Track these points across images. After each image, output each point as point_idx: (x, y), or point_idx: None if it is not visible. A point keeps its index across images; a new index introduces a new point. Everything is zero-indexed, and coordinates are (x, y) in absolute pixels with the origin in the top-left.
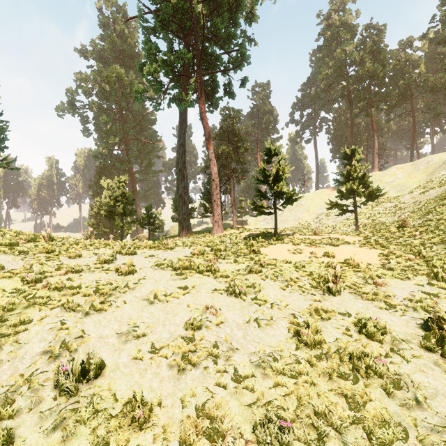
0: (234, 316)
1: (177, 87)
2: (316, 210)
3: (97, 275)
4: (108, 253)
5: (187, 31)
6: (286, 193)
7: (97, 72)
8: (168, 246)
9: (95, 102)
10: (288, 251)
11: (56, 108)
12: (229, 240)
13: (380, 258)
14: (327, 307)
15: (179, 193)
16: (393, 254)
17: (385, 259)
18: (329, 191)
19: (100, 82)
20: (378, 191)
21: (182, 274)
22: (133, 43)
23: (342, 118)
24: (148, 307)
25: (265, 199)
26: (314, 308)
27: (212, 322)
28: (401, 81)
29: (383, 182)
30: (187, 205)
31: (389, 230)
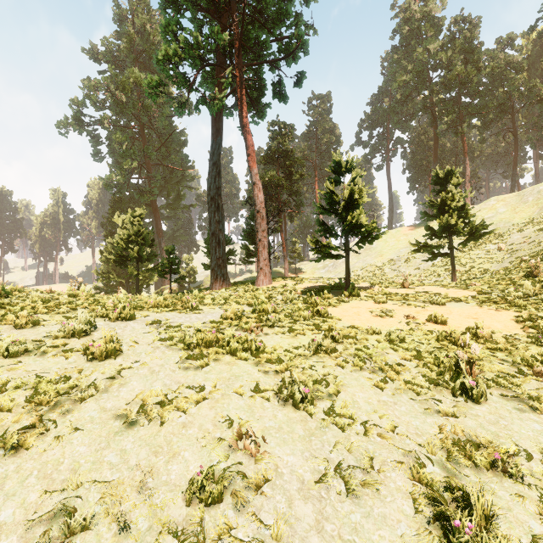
0: (293, 459)
1: (208, 84)
2: (391, 255)
3: (49, 361)
4: (80, 319)
5: (222, 6)
6: (365, 226)
7: (110, 78)
8: (188, 305)
9: (108, 117)
10: (370, 312)
11: (58, 123)
12: (280, 294)
13: (521, 326)
14: (475, 433)
15: (211, 230)
16: (540, 319)
17: (531, 327)
18: (408, 231)
19: (112, 90)
20: (483, 228)
21: (201, 358)
22: (157, 42)
23: (422, 138)
24: (121, 437)
25: (332, 236)
26: (449, 434)
27: (248, 476)
28: (500, 89)
29: (479, 219)
30: (223, 246)
31: (514, 280)
